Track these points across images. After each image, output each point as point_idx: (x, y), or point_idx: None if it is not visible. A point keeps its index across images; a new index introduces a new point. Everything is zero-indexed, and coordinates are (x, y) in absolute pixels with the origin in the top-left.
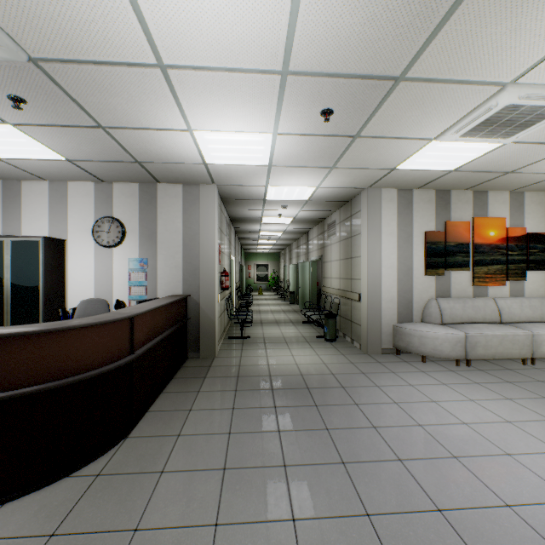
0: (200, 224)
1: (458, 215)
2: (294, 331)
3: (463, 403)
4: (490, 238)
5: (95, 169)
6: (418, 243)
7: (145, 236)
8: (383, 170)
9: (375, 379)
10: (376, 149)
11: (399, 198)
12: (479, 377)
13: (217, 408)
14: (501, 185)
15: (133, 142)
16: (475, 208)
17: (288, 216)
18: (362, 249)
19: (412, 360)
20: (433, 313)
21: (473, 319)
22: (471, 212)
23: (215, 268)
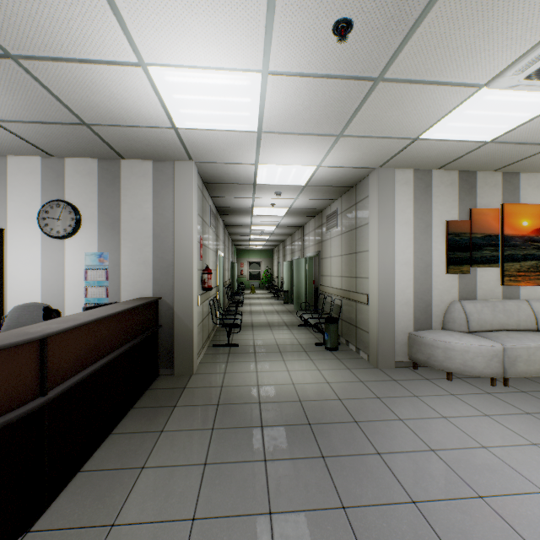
0: (174, 210)
1: (485, 202)
2: (289, 337)
3: (525, 450)
4: (522, 229)
5: (34, 137)
6: (438, 234)
7: (105, 224)
8: (403, 141)
9: (396, 407)
10: (402, 104)
11: (416, 181)
12: (527, 403)
13: (182, 463)
14: (539, 164)
15: (67, 88)
16: (505, 193)
17: (282, 206)
18: (371, 242)
19: (434, 377)
20: (458, 319)
21: (506, 326)
22: (500, 198)
23: (193, 264)
